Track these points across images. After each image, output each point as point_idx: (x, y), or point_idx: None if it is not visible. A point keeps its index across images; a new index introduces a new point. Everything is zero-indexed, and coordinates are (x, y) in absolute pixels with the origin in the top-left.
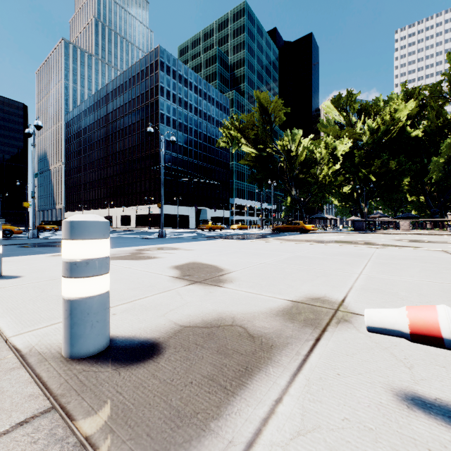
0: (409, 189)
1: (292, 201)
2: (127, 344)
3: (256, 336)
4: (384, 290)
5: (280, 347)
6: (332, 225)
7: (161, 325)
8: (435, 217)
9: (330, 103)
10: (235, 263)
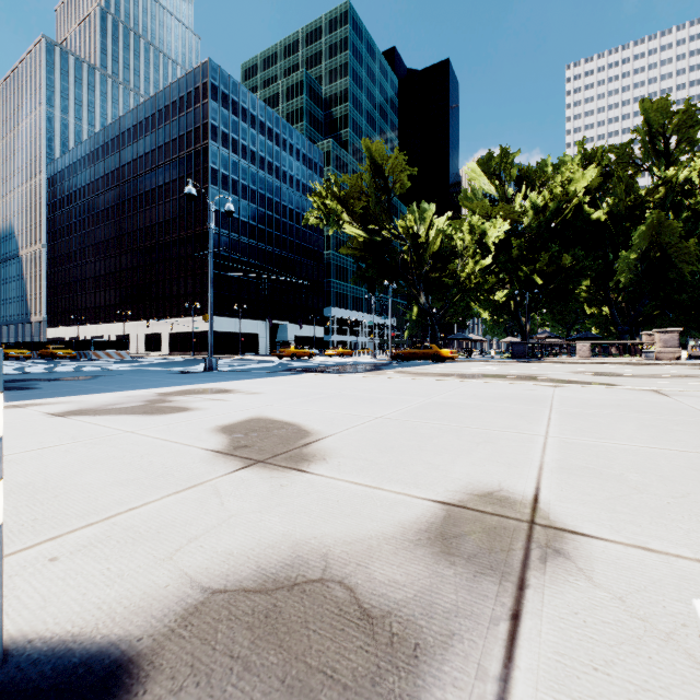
0: (587, 297)
1: (420, 312)
2: (47, 669)
3: (378, 614)
4: (599, 471)
5: (437, 652)
6: (479, 350)
7: (157, 592)
8: (624, 338)
9: (477, 166)
10: (332, 418)
